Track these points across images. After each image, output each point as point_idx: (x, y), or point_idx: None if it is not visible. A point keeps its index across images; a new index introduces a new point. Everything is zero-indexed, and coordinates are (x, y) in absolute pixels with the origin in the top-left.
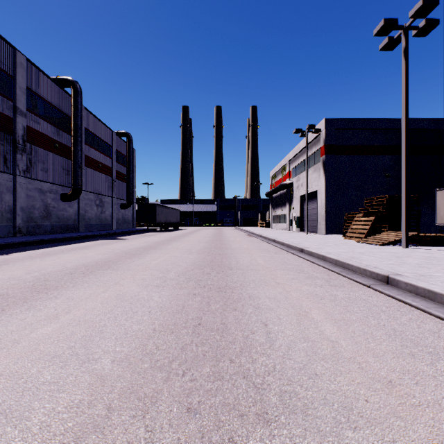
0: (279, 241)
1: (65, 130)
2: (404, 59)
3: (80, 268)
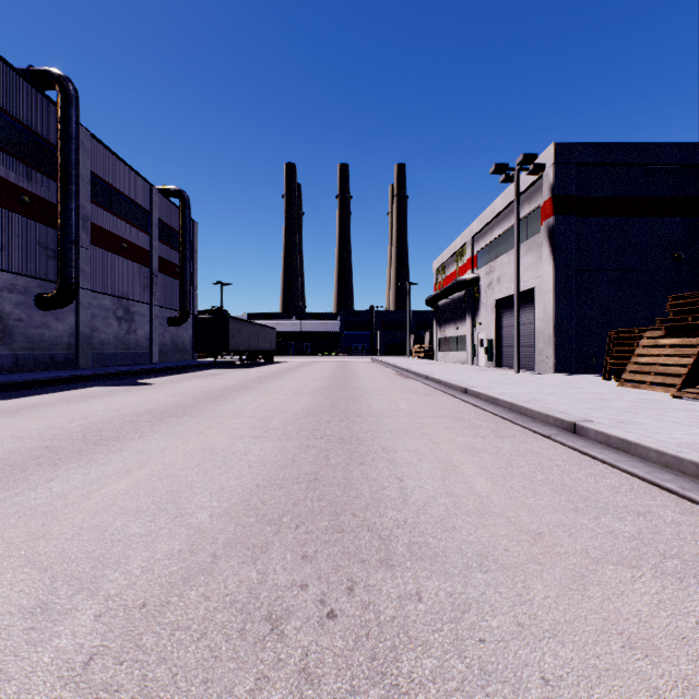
0: (480, 392)
1: (47, 171)
2: None
3: None
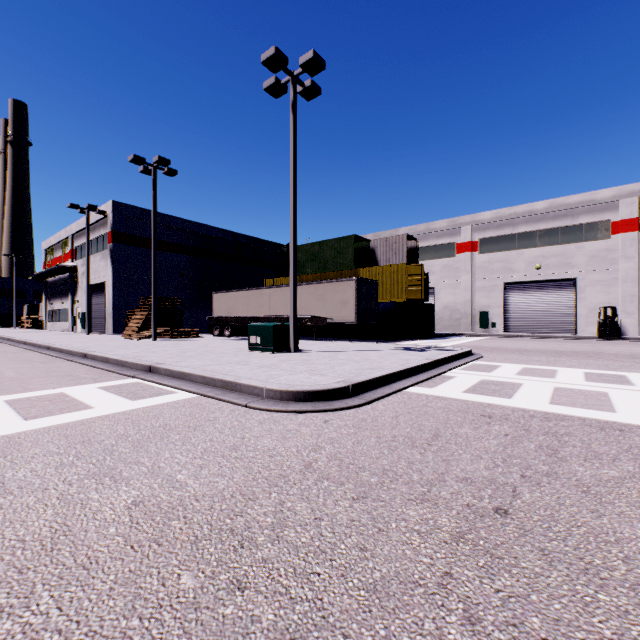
0: (30, 342)
1: None
2: (153, 191)
3: None
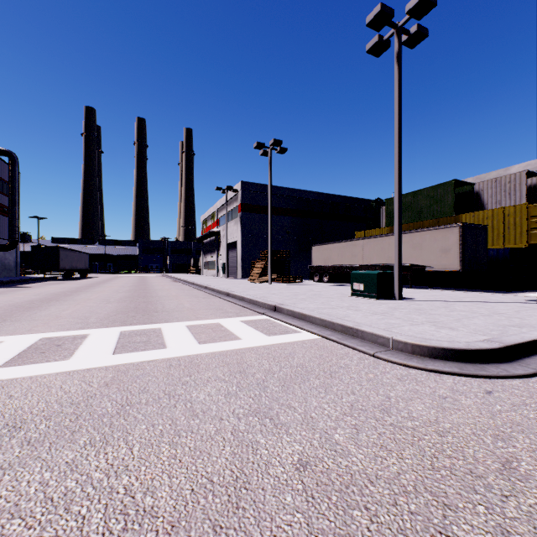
0: (196, 283)
1: None
2: (270, 168)
3: (32, 301)
